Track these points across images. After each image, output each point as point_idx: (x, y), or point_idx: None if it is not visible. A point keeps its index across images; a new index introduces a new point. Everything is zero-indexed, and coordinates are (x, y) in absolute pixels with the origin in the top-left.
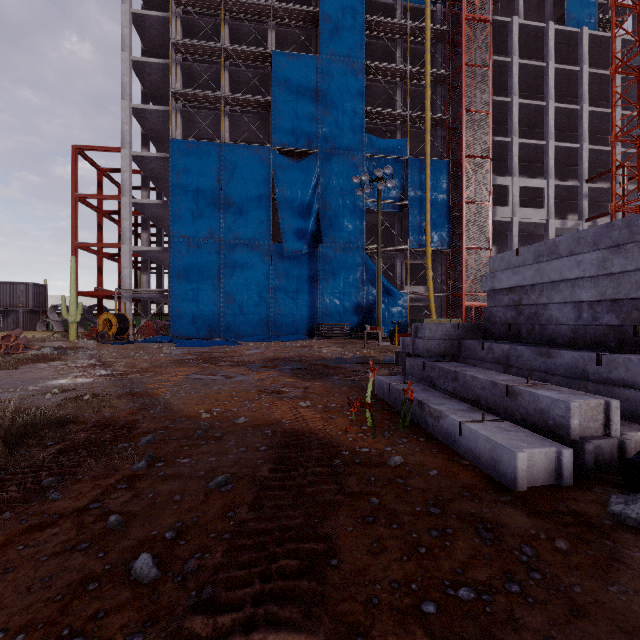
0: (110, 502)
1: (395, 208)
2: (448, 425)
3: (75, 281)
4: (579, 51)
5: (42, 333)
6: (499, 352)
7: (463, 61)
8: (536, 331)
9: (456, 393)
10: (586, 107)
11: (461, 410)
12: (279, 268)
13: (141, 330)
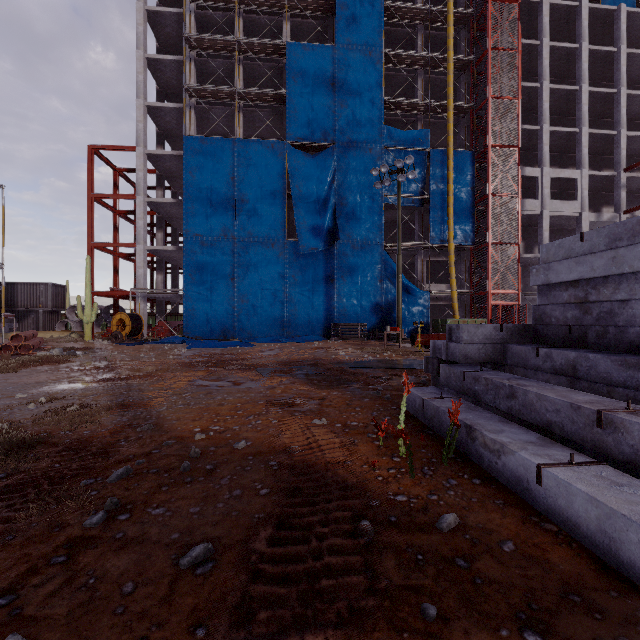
0: (28, 594)
1: (415, 202)
2: (516, 465)
3: (90, 281)
4: (616, 30)
5: (60, 333)
6: (561, 361)
7: (489, 45)
8: (610, 335)
9: (512, 414)
10: (624, 90)
11: (530, 443)
12: (294, 266)
13: (156, 330)
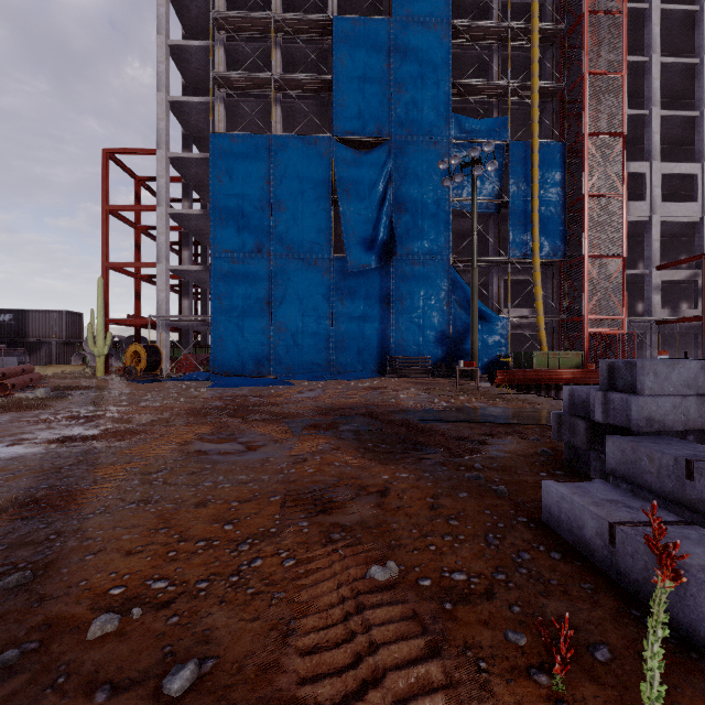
0: None
1: (491, 208)
2: None
3: (103, 307)
4: None
5: (75, 367)
6: None
7: (585, 7)
8: None
9: None
10: None
11: None
12: (342, 288)
13: (180, 364)
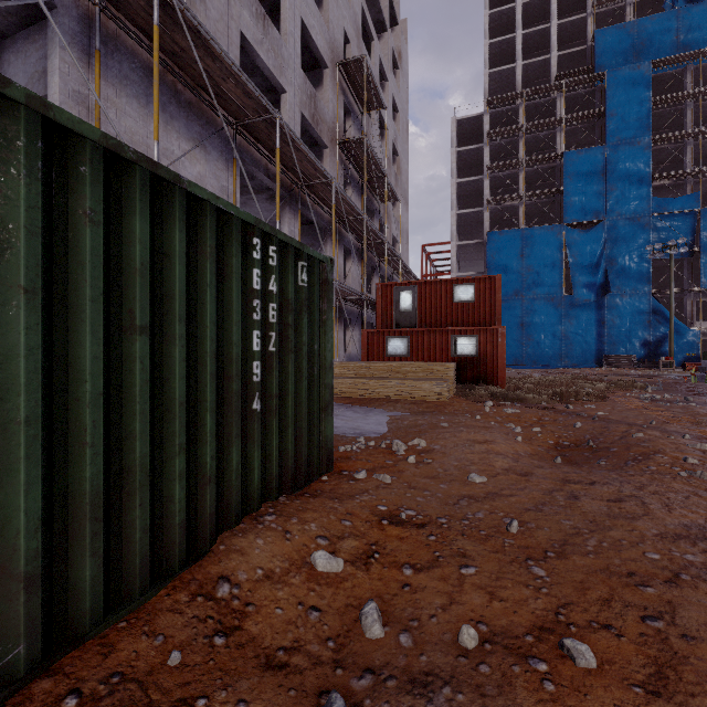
0: None
1: (684, 254)
2: None
3: None
4: None
5: None
6: None
7: None
8: None
9: None
10: None
11: None
12: (570, 314)
13: None
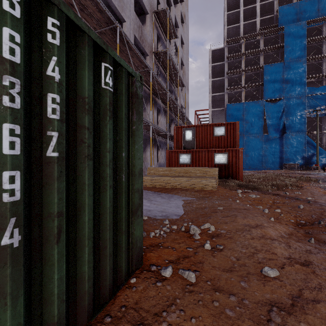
0: None
1: (322, 115)
2: None
3: None
4: None
5: None
6: None
7: None
8: None
9: None
10: None
11: None
12: (266, 143)
13: None
